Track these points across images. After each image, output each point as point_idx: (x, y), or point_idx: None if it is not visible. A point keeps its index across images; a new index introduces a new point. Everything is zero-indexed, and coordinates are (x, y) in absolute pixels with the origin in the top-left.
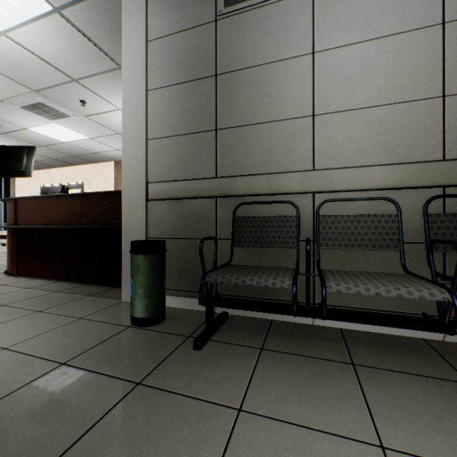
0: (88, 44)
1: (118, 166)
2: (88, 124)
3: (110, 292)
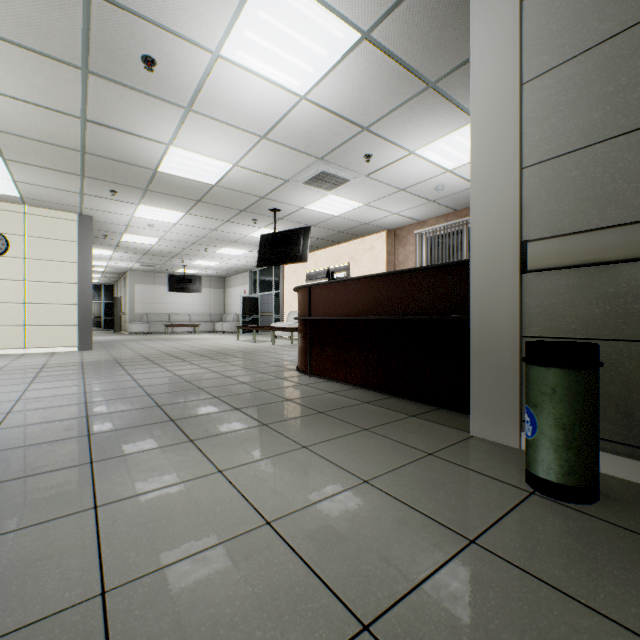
0: (392, 69)
1: (391, 236)
2: (366, 186)
3: (437, 415)
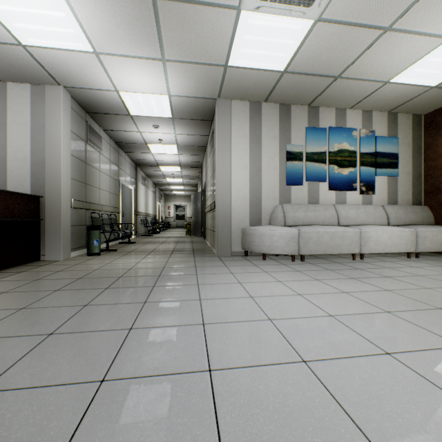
0: None
1: None
2: None
3: (38, 264)
